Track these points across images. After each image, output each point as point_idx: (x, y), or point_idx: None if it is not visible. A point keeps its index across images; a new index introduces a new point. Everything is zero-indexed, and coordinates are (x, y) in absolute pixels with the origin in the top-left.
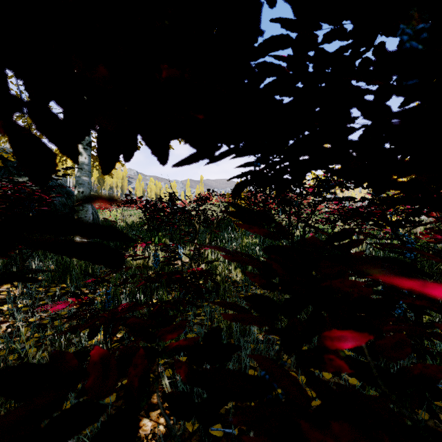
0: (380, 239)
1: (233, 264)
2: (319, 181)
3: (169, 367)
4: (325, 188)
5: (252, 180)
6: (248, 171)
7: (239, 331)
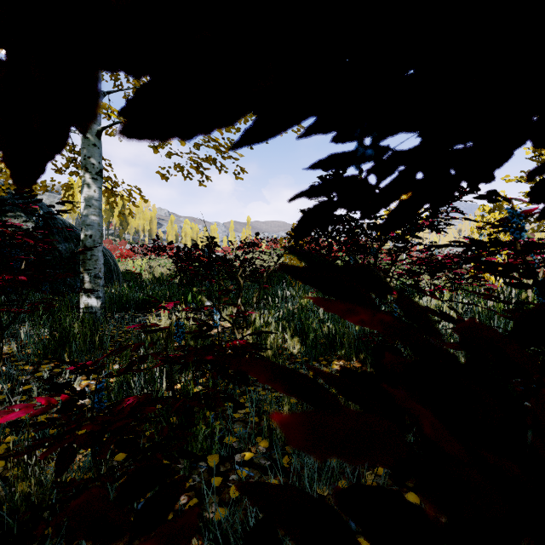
0: (508, 303)
1: (288, 332)
2: None
3: (196, 495)
4: (412, 231)
5: (338, 202)
6: (333, 180)
7: None
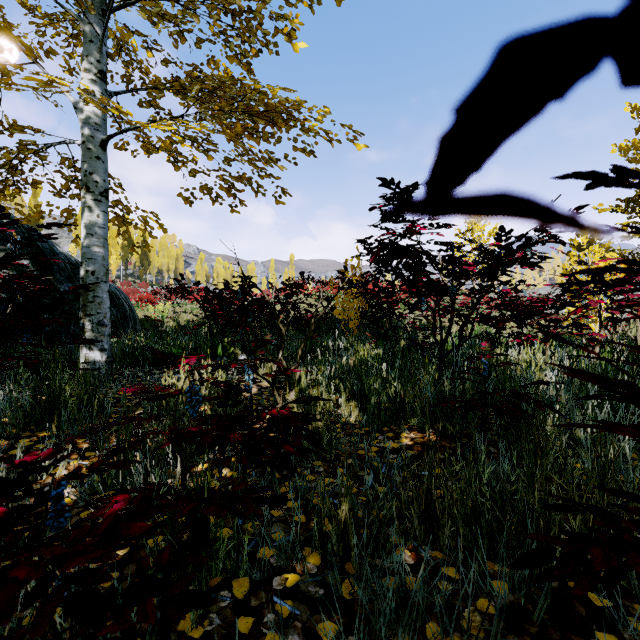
0: None
1: (343, 394)
2: (484, 254)
3: None
4: (501, 265)
5: None
6: None
7: (363, 544)
